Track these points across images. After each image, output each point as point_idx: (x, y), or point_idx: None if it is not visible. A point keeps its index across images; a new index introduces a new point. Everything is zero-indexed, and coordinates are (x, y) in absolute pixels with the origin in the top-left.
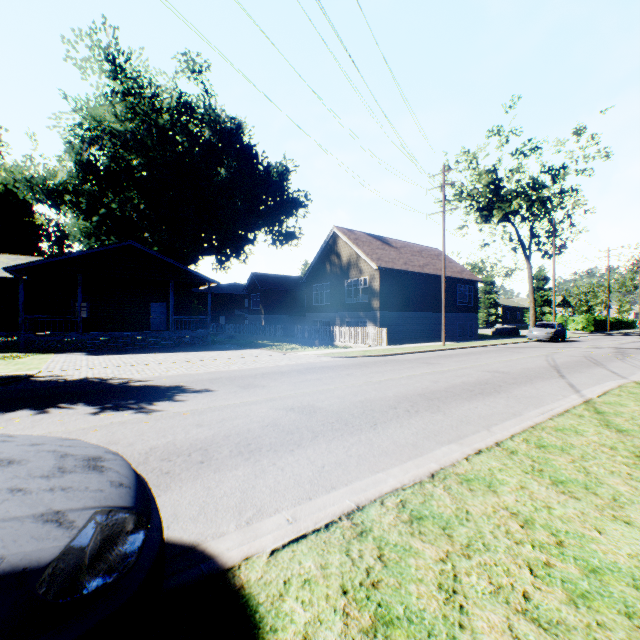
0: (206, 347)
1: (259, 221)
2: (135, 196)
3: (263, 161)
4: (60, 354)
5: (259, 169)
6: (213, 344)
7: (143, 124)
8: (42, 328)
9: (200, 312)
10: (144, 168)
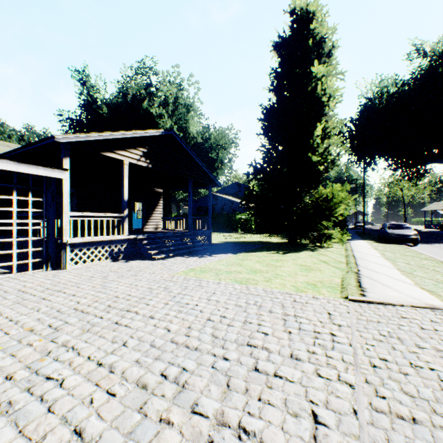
0: None
1: None
2: None
3: None
4: None
5: None
6: None
7: None
8: None
9: None
10: None
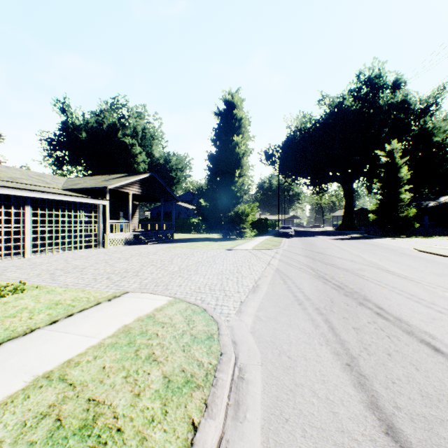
0: None
1: None
2: None
3: None
4: None
5: None
6: None
7: None
8: None
9: None
10: None
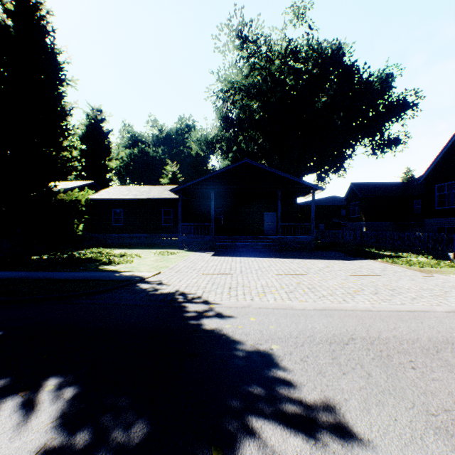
0: (310, 253)
1: (358, 134)
2: (255, 133)
3: (363, 73)
4: (197, 252)
5: (359, 82)
6: (316, 250)
7: (261, 78)
8: (197, 232)
9: (303, 221)
10: (261, 109)
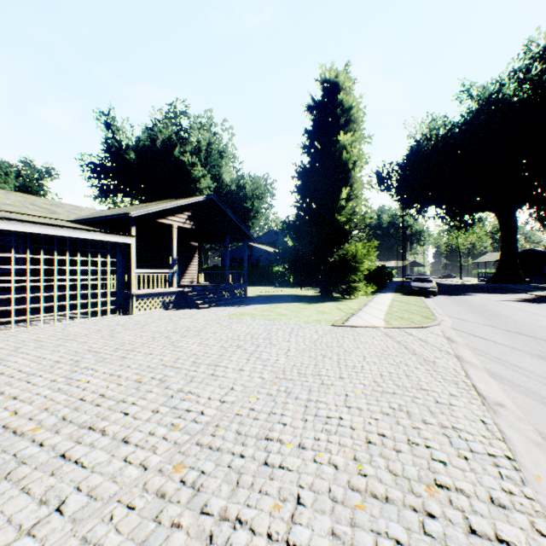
0: None
1: None
2: None
3: None
4: None
5: None
6: None
7: None
8: None
9: None
10: None
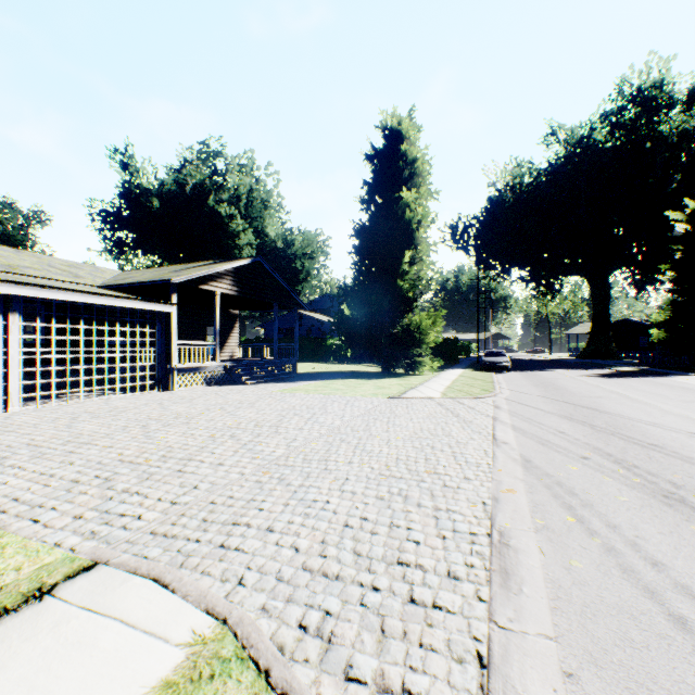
0: None
1: None
2: None
3: None
4: None
5: None
6: None
7: None
8: None
9: None
10: None
